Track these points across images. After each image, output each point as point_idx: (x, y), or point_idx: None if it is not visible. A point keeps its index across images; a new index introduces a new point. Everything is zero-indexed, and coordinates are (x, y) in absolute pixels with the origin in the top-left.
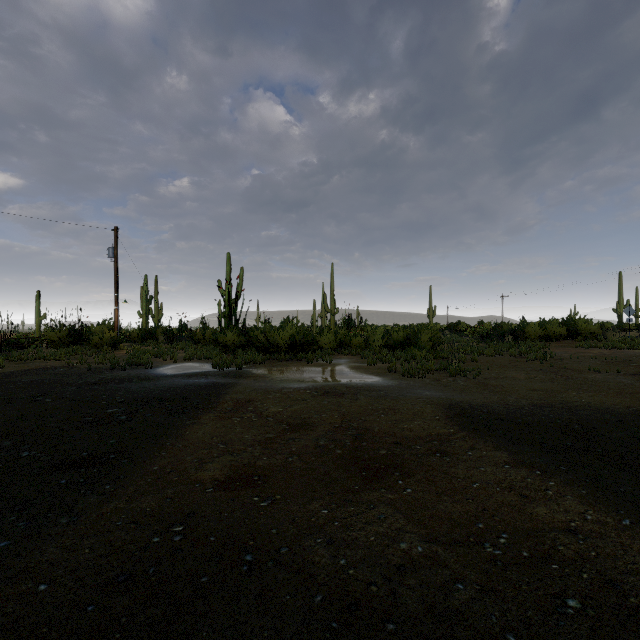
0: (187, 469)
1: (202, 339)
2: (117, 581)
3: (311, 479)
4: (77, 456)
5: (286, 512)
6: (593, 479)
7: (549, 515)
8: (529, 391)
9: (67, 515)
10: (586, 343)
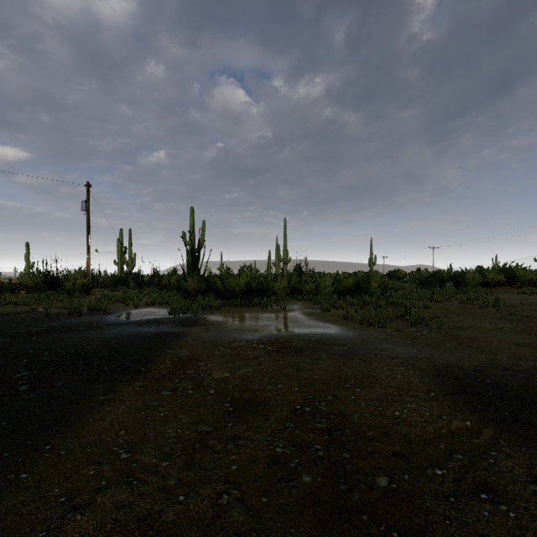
0: (31, 533)
1: (167, 285)
2: None
3: None
4: None
5: None
6: None
7: None
8: (513, 347)
9: None
10: (528, 289)
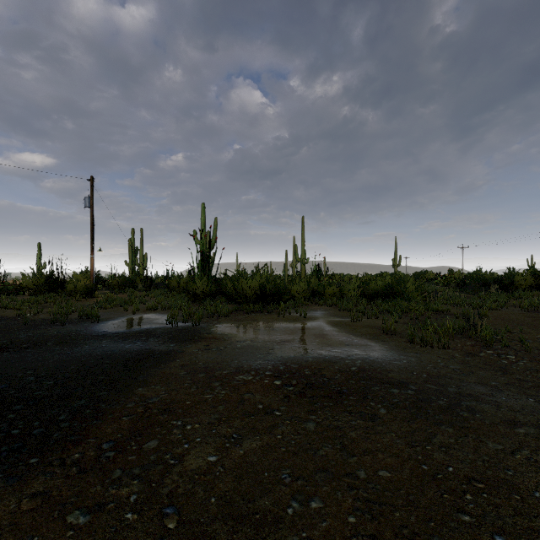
0: None
1: (177, 287)
2: None
3: None
4: None
5: None
6: None
7: None
8: None
9: None
10: None
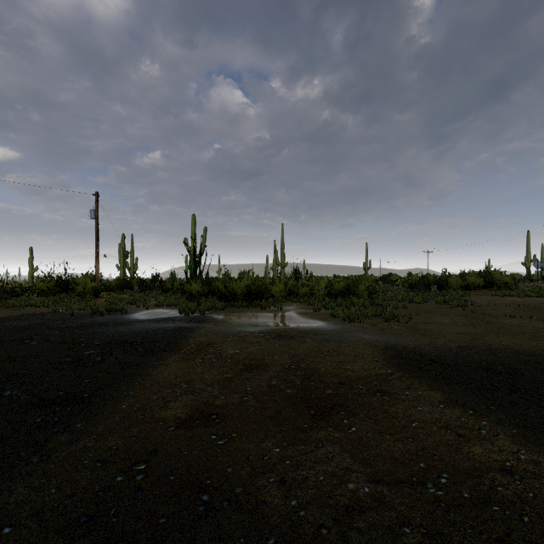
0: (152, 408)
1: (171, 288)
2: (79, 522)
3: (264, 417)
4: (54, 395)
5: (241, 450)
6: (521, 418)
7: (485, 454)
8: (455, 334)
9: (39, 454)
10: (501, 292)
